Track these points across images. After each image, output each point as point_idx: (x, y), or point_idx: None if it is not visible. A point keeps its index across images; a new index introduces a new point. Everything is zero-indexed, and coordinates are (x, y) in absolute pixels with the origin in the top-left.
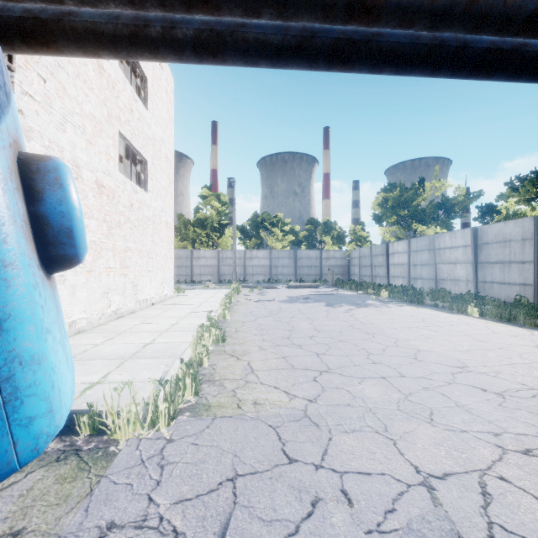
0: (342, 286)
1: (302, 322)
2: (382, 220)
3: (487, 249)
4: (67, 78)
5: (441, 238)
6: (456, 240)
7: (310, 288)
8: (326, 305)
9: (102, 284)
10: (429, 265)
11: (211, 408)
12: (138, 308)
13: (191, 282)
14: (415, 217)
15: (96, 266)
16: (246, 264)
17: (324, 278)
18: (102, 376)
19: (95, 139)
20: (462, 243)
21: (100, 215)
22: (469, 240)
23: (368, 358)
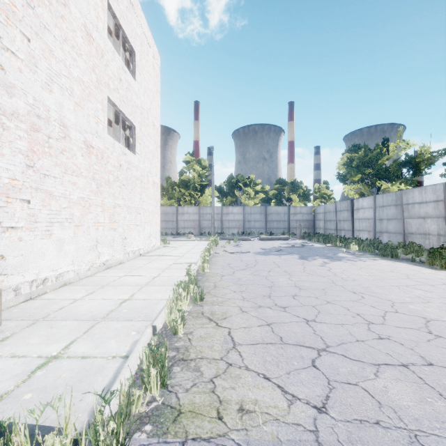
0: (310, 238)
1: (280, 277)
2: (346, 179)
3: None
4: (54, 41)
5: (410, 193)
6: (427, 196)
7: (280, 240)
8: (300, 258)
9: (91, 238)
10: (396, 219)
11: (181, 416)
12: (126, 259)
13: (176, 234)
14: (380, 175)
15: (84, 220)
16: (223, 219)
17: (291, 231)
18: (65, 345)
19: (83, 102)
20: (433, 198)
21: (89, 173)
22: (441, 195)
23: (370, 330)
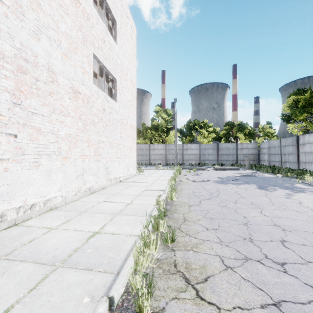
0: (258, 169)
1: (250, 210)
2: (290, 119)
3: None
4: None
5: None
6: None
7: (232, 170)
8: (259, 188)
9: (78, 168)
10: None
11: None
12: (108, 184)
13: (149, 165)
14: None
15: (71, 153)
16: (183, 153)
17: (239, 163)
18: None
19: (71, 54)
20: None
21: (75, 114)
22: None
23: None
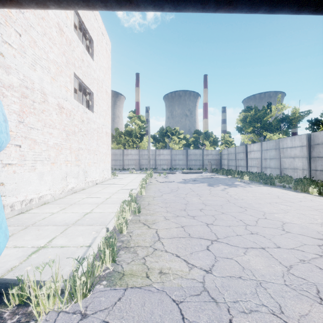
0: (217, 172)
1: (193, 197)
2: (243, 130)
3: (318, 148)
4: (37, 35)
5: (284, 141)
6: (295, 142)
7: (196, 174)
8: (208, 185)
9: (62, 171)
10: (275, 159)
11: (124, 276)
12: (86, 186)
13: (122, 169)
14: (265, 128)
15: (58, 159)
16: (156, 158)
17: (204, 167)
18: (49, 240)
19: (57, 77)
20: (300, 144)
21: (61, 126)
22: (305, 142)
23: (246, 229)
